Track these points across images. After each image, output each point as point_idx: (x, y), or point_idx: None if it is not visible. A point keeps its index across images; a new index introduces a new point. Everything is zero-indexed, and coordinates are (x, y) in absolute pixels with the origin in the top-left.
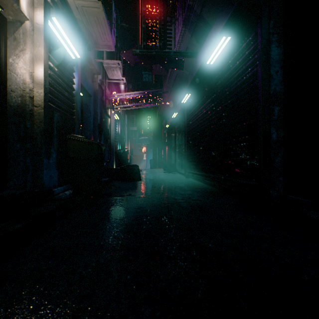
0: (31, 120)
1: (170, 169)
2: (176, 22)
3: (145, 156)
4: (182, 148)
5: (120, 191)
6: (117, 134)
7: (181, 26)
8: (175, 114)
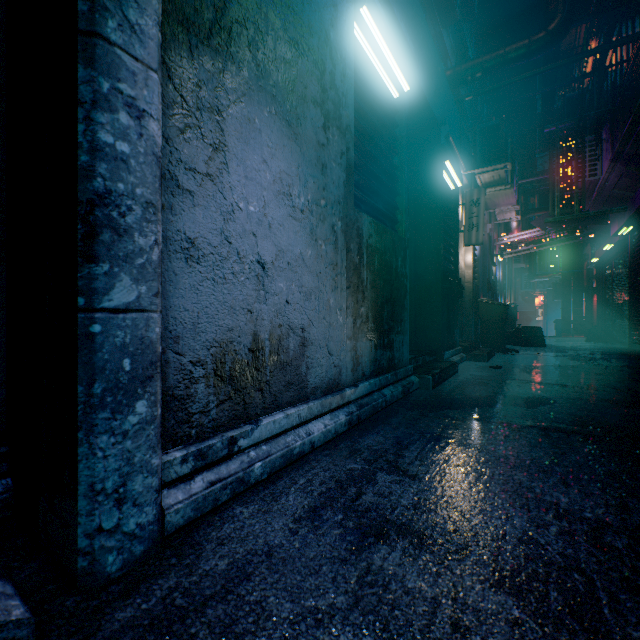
0: (464, 293)
1: (599, 336)
2: (603, 142)
3: (539, 314)
4: (625, 300)
5: (525, 351)
6: (497, 283)
7: (608, 163)
8: (608, 247)
